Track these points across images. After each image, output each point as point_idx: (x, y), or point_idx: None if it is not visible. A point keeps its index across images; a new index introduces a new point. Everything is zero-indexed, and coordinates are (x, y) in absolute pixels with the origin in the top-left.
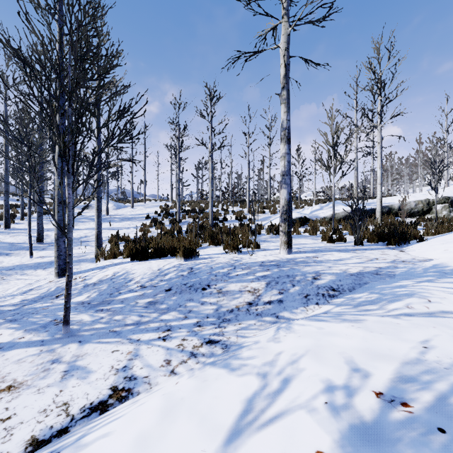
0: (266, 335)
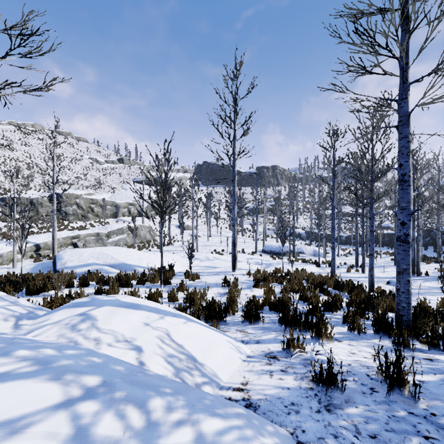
0: (244, 268)
